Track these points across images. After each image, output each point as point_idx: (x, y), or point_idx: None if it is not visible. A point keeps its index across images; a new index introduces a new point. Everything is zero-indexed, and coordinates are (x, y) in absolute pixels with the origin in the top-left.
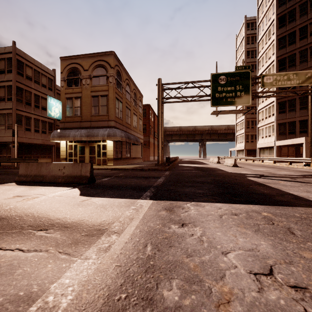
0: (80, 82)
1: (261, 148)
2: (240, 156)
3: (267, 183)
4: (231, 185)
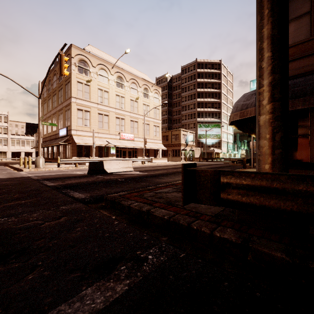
0: None
1: None
2: None
3: None
4: None
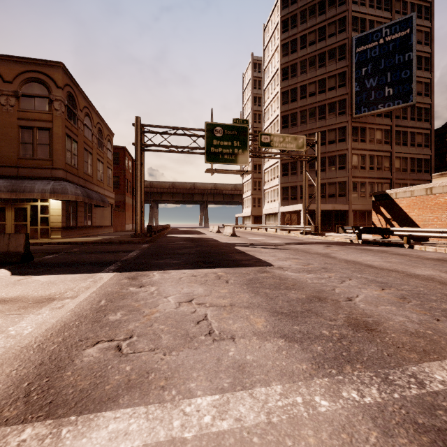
0: None
1: (267, 214)
2: (247, 223)
3: (249, 251)
4: (212, 254)
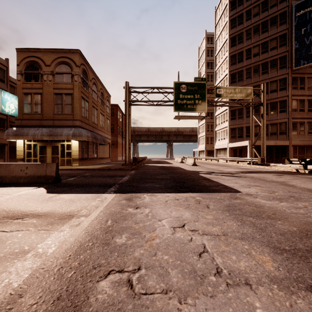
0: (40, 77)
1: (218, 149)
2: (202, 156)
3: (212, 178)
4: (184, 180)
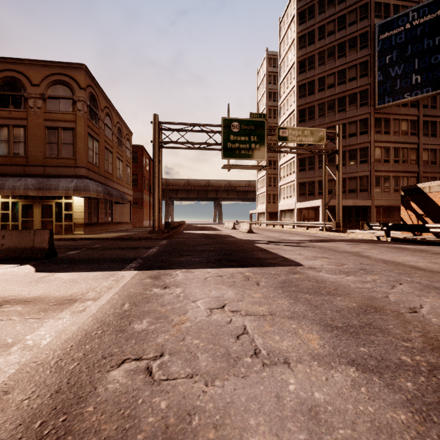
0: (24, 102)
1: (282, 211)
2: (262, 220)
3: (271, 248)
4: (233, 252)
